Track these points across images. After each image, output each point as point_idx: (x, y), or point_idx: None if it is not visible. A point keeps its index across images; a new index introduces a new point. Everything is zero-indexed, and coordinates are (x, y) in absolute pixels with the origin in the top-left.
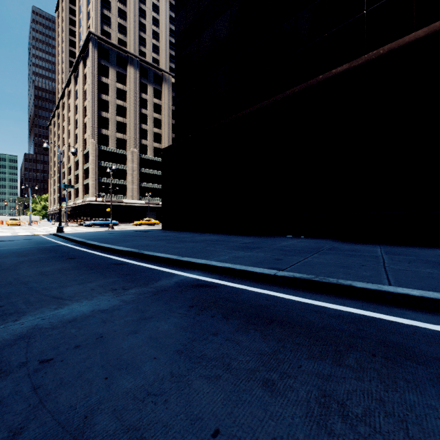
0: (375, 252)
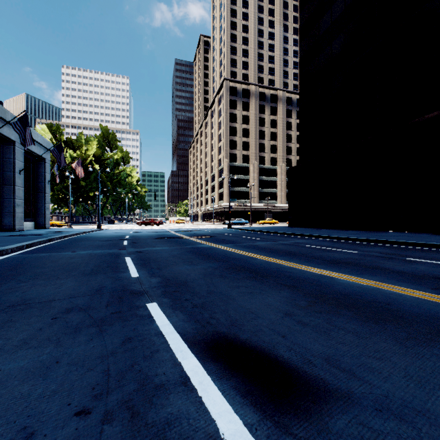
0: (436, 237)
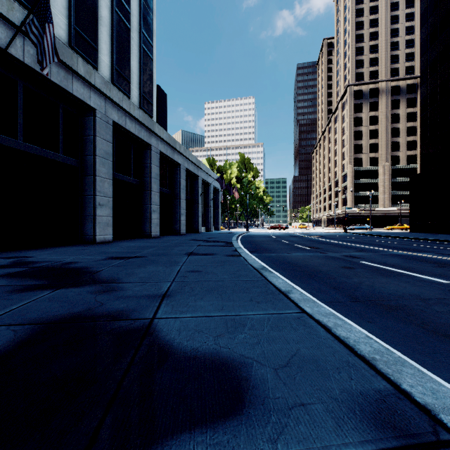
0: None
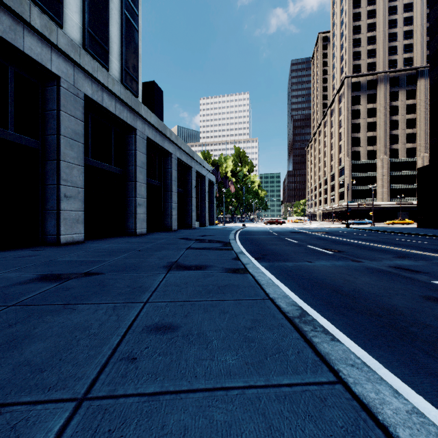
0: None
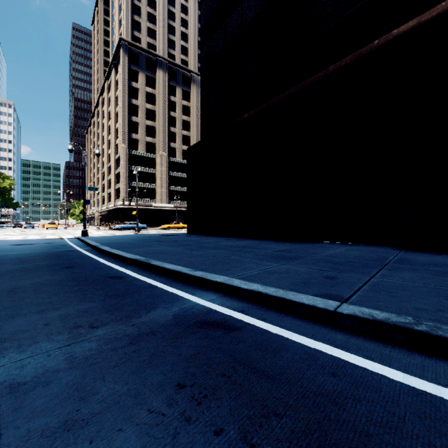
0: None
